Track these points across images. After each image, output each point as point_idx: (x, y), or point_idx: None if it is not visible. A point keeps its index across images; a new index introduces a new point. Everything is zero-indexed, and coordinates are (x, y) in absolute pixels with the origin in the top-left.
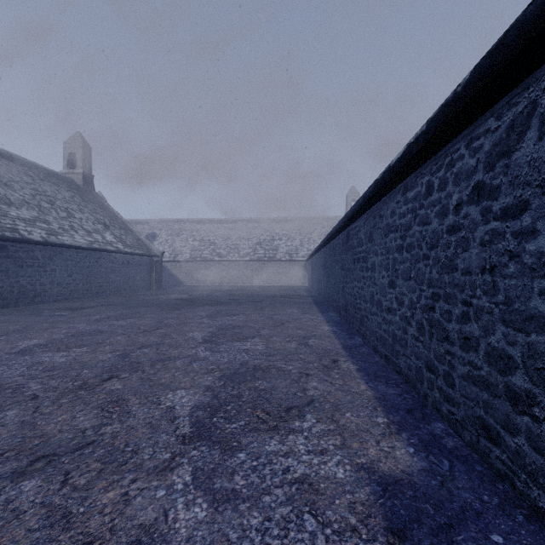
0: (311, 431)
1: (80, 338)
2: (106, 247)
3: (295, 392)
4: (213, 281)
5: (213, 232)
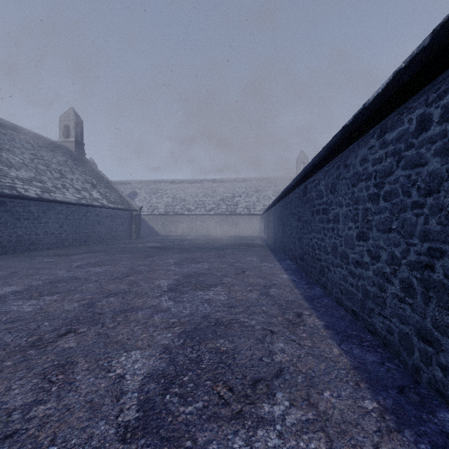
0: (285, 422)
1: (55, 285)
2: (92, 203)
3: (260, 356)
4: (183, 231)
5: (183, 191)
